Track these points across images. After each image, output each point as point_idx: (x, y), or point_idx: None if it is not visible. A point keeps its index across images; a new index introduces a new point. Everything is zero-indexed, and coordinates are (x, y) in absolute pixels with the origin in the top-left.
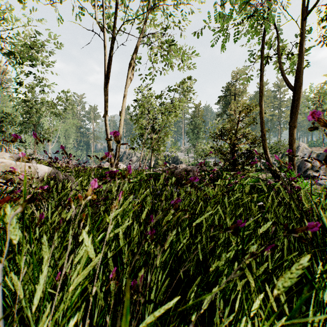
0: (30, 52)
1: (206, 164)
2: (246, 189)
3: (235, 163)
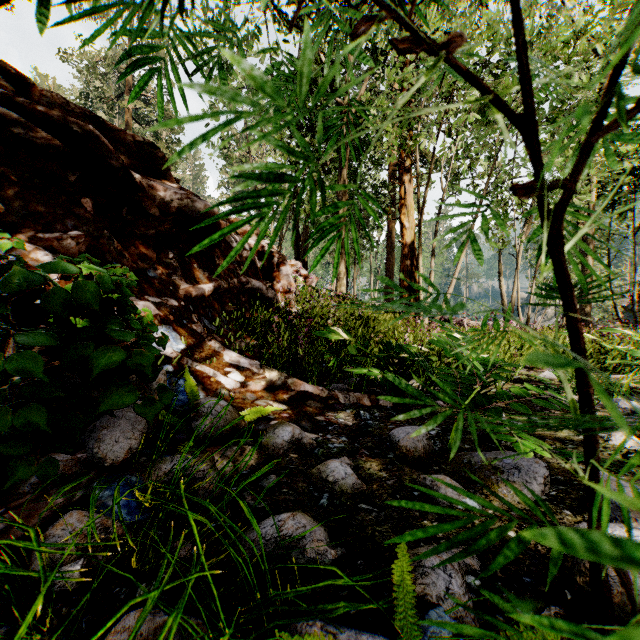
0: None
1: None
2: None
3: None
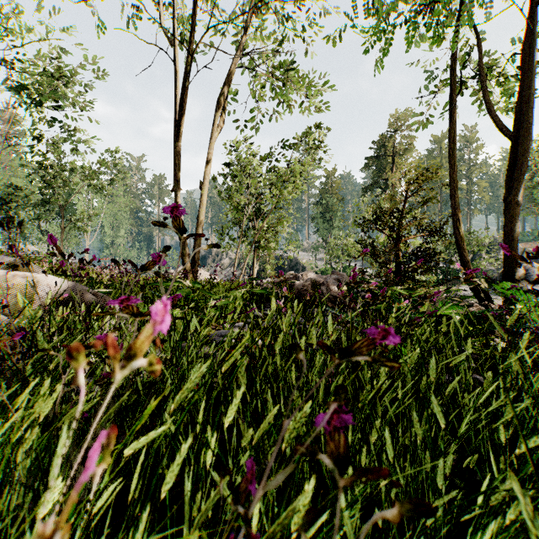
0: (55, 86)
1: (345, 271)
2: (444, 325)
3: (400, 269)
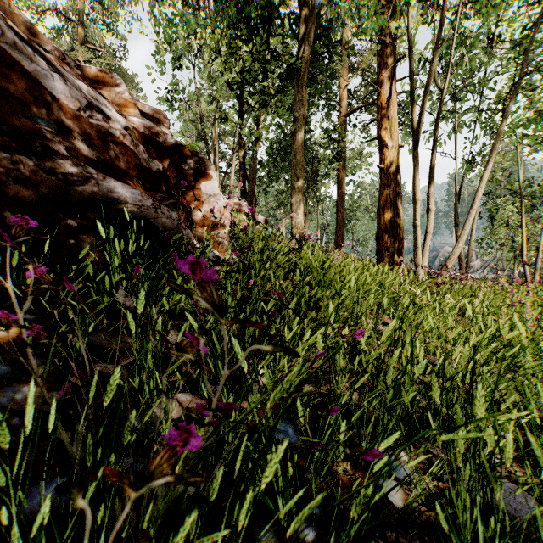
0: None
1: None
2: None
3: None
